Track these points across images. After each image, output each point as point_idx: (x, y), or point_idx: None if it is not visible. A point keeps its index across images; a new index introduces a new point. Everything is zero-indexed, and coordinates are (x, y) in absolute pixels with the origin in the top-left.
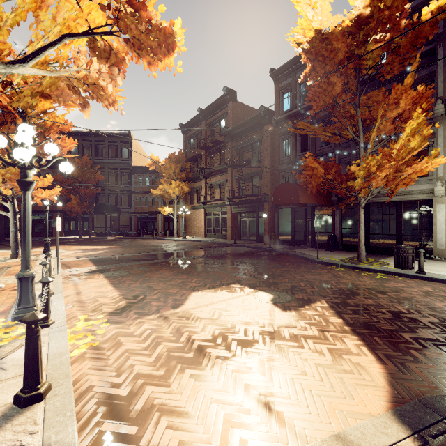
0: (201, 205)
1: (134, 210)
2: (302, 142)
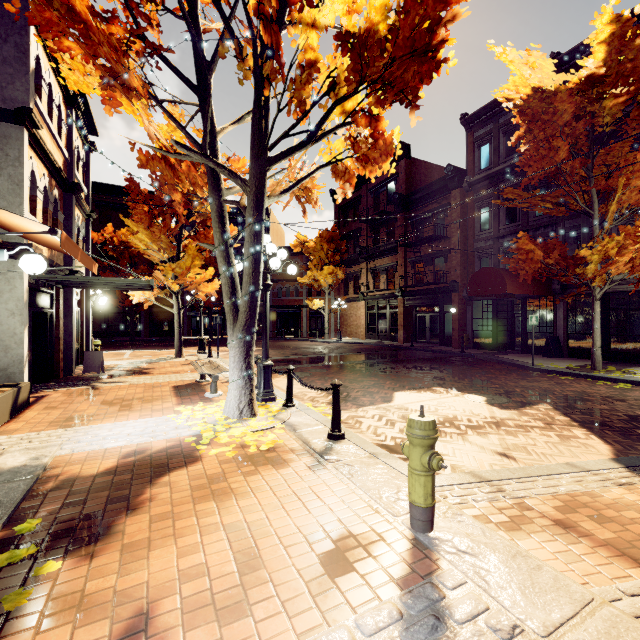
0: (360, 297)
1: (272, 304)
2: (507, 211)
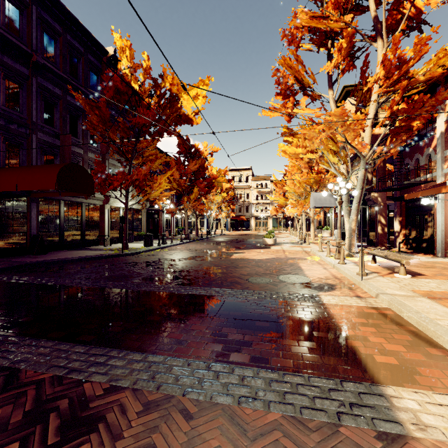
0: None
1: None
2: None
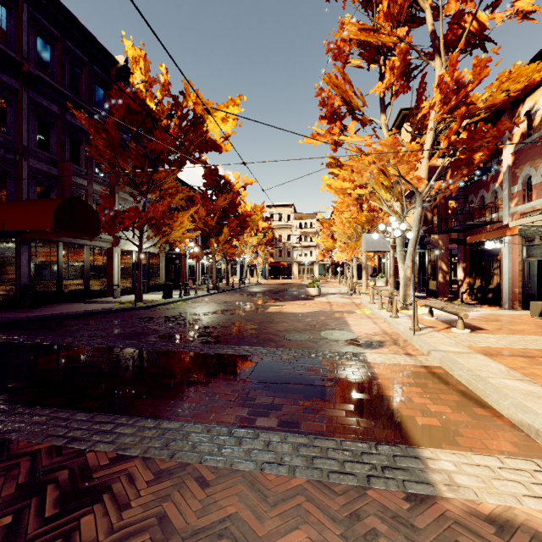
0: None
1: None
2: None
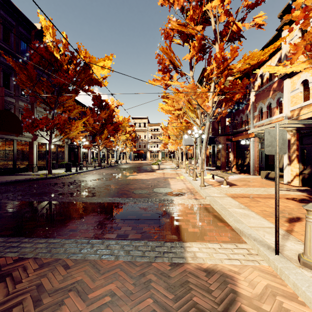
0: None
1: None
2: None
